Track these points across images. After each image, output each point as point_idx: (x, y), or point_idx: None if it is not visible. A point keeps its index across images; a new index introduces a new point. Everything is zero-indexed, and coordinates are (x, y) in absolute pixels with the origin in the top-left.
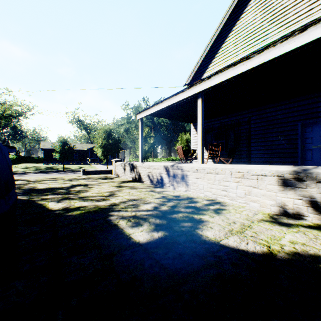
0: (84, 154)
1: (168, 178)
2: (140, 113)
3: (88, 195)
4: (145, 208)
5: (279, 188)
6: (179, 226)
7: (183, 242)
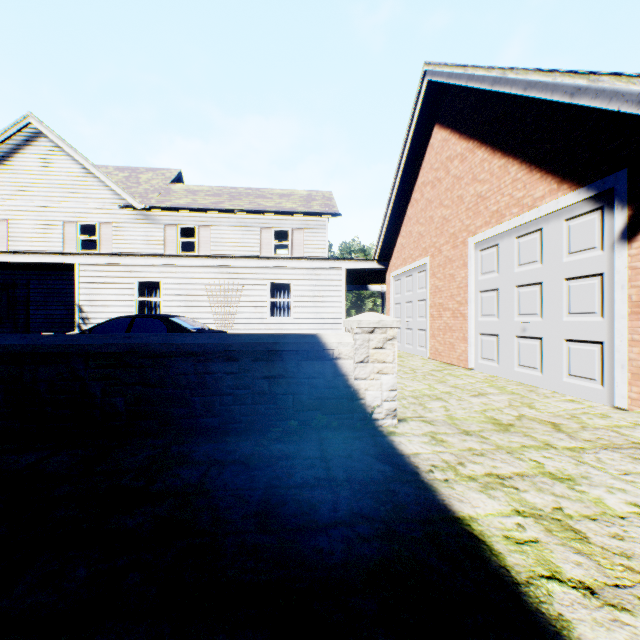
0: None
1: None
2: None
3: None
4: None
5: None
6: None
7: None
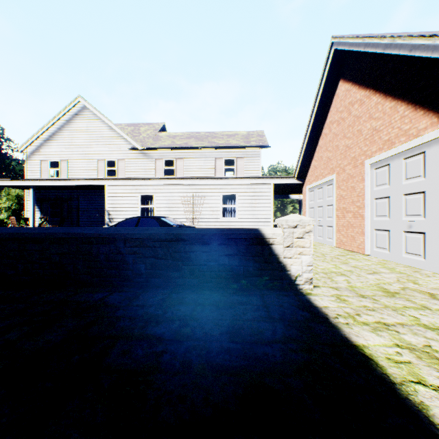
0: None
1: None
2: None
3: None
4: None
5: None
6: None
7: None
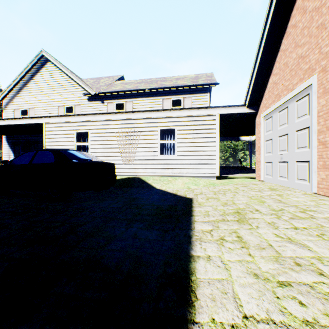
0: None
1: None
2: None
3: None
4: None
5: None
6: None
7: None
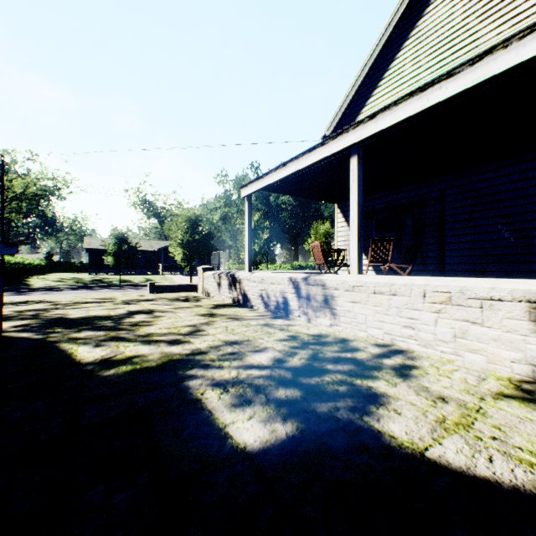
0: (153, 258)
1: (298, 301)
2: (247, 186)
3: (151, 333)
4: (257, 362)
5: (531, 327)
6: (328, 408)
7: (343, 450)
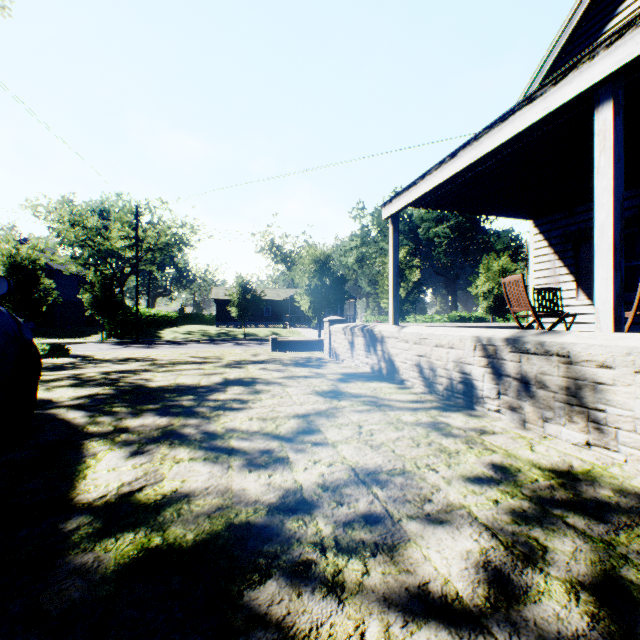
0: (280, 309)
1: (495, 381)
2: (391, 202)
3: (232, 428)
4: (438, 583)
5: None
6: None
7: None
